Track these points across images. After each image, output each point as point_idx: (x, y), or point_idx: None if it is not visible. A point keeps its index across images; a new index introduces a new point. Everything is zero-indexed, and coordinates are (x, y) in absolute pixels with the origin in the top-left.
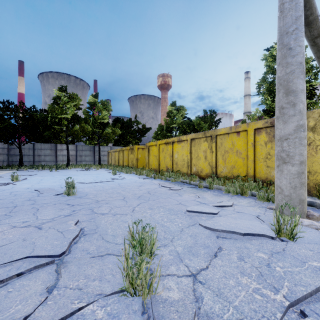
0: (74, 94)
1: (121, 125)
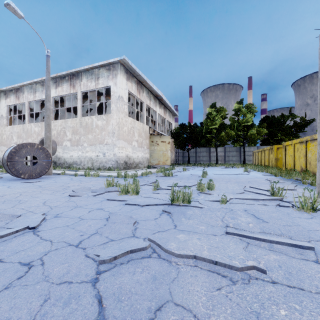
0: (221, 108)
1: (270, 123)
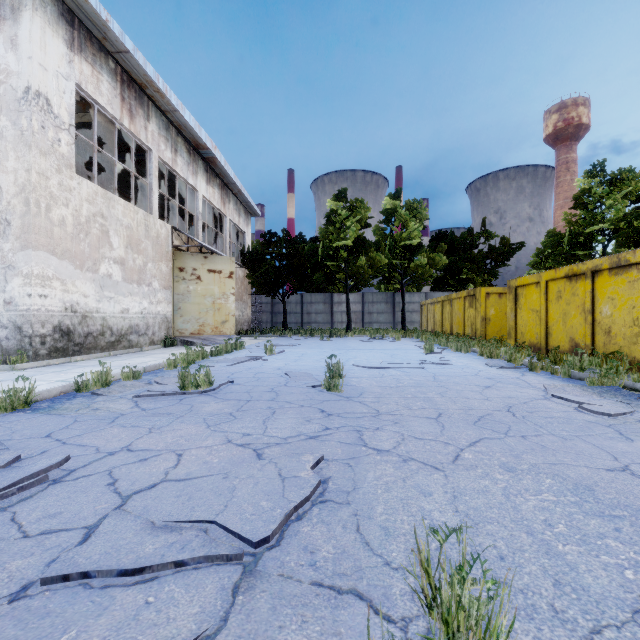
0: (357, 201)
1: (449, 245)
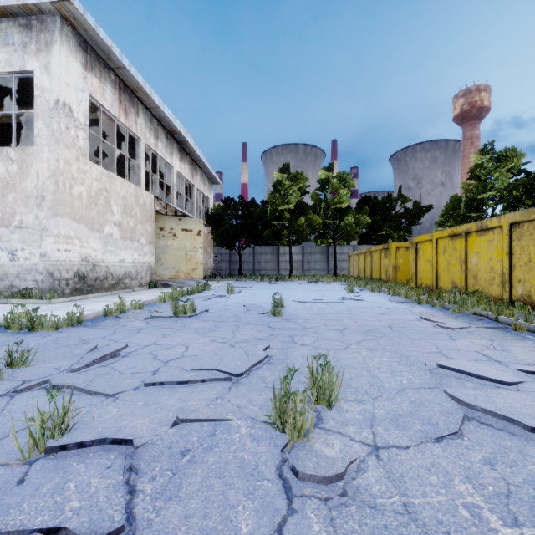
0: (298, 173)
1: (372, 208)
